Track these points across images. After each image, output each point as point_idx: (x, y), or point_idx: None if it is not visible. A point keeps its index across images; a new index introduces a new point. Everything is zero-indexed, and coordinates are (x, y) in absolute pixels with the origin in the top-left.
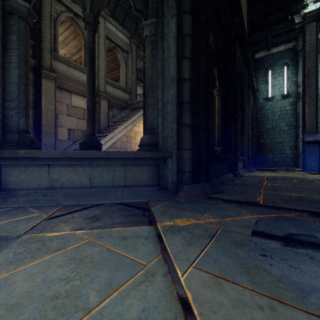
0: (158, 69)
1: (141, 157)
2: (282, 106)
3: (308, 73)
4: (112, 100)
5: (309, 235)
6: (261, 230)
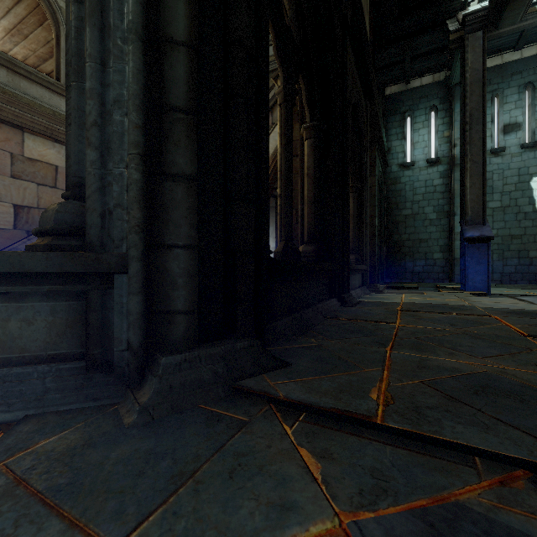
0: None
1: (11, 272)
2: (428, 179)
3: (471, 120)
4: None
5: None
6: None
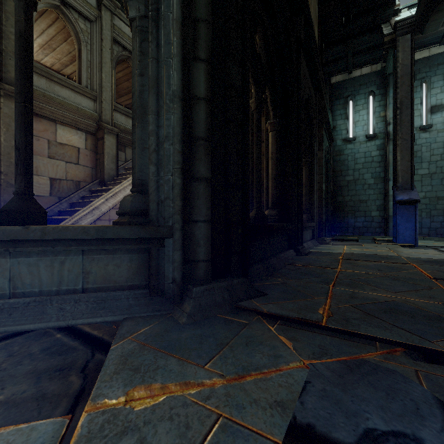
0: (148, 78)
1: (113, 238)
2: (367, 151)
3: (401, 106)
4: (124, 135)
5: (410, 439)
6: (308, 419)
